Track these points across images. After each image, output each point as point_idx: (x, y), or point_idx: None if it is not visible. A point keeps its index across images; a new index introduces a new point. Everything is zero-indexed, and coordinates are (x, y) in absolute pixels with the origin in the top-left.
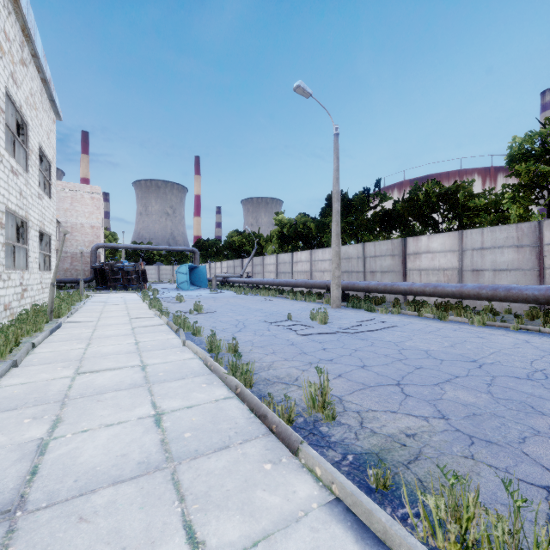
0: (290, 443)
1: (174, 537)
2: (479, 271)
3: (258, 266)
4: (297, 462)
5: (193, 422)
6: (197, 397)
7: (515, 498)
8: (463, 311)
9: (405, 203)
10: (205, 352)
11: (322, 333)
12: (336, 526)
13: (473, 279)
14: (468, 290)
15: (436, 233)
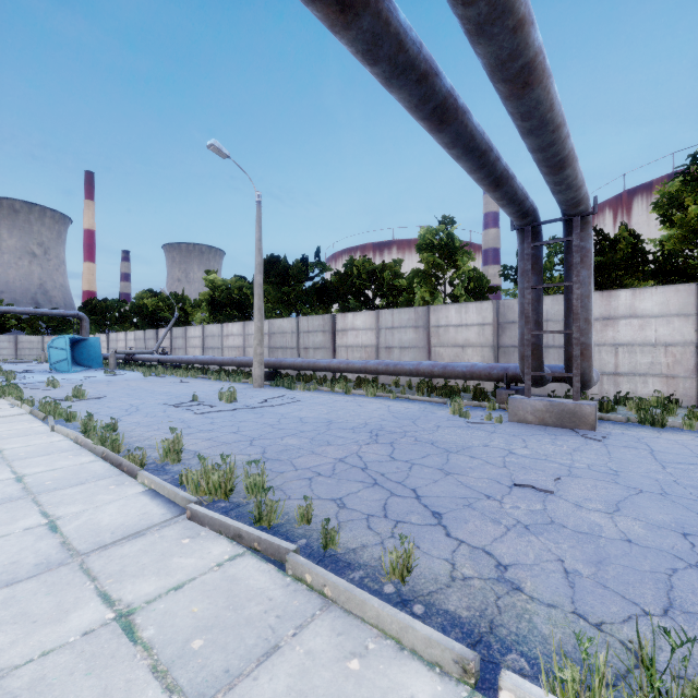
0: (133, 473)
1: (33, 516)
2: (390, 348)
3: (179, 340)
4: (136, 483)
5: (55, 476)
6: (62, 464)
7: (232, 464)
8: (368, 385)
9: (339, 277)
10: (78, 433)
11: (221, 411)
12: (143, 496)
13: (387, 356)
14: (371, 366)
15: (368, 309)
